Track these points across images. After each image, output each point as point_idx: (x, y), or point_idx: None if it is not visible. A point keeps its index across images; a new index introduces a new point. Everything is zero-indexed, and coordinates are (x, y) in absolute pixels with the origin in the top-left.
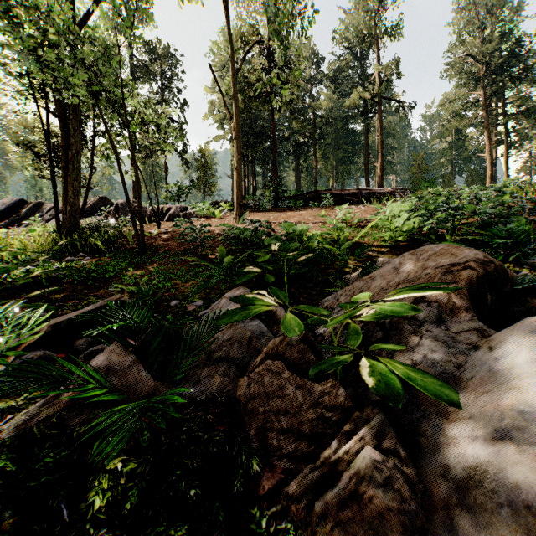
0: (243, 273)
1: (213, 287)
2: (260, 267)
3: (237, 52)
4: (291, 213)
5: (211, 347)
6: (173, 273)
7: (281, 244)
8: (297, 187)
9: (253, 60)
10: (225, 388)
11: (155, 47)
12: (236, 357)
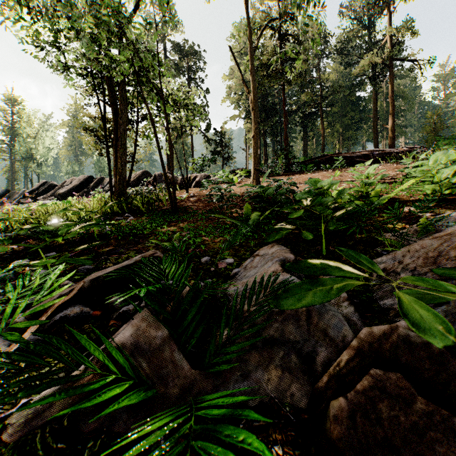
0: (275, 229)
1: (242, 244)
2: (292, 223)
3: (253, 32)
4: (303, 175)
5: (256, 320)
6: (202, 230)
7: (315, 198)
8: (305, 154)
9: (265, 43)
10: (287, 389)
11: (184, 47)
12: (290, 336)
